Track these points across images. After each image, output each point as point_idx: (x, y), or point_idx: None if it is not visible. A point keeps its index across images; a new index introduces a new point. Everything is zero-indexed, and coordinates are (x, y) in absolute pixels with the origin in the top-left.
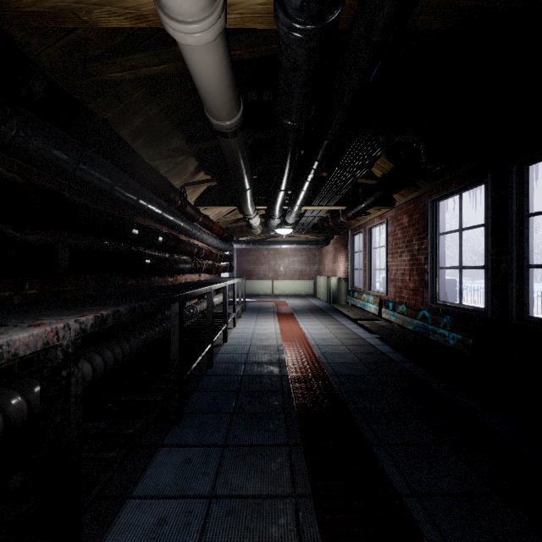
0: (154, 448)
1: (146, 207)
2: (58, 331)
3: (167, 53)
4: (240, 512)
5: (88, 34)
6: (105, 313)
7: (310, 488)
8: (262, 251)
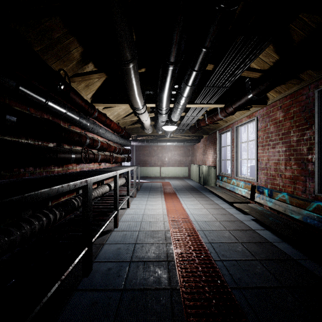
0: None
1: None
2: None
3: None
4: None
5: None
6: None
7: None
8: (153, 147)
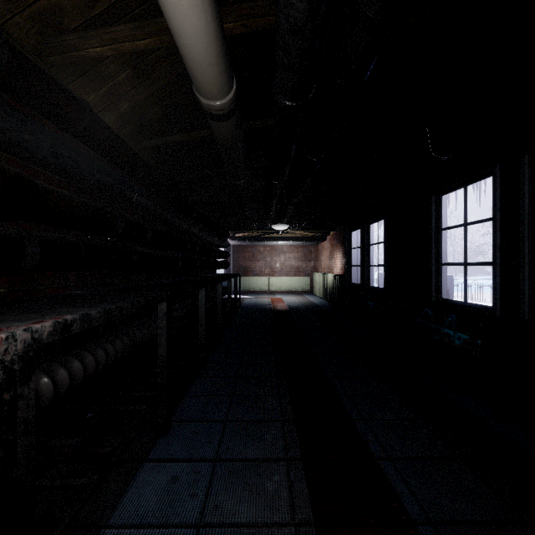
0: (138, 463)
1: (133, 200)
2: None
3: (151, 25)
4: None
5: (62, 1)
6: (69, 318)
7: (311, 514)
8: (258, 247)
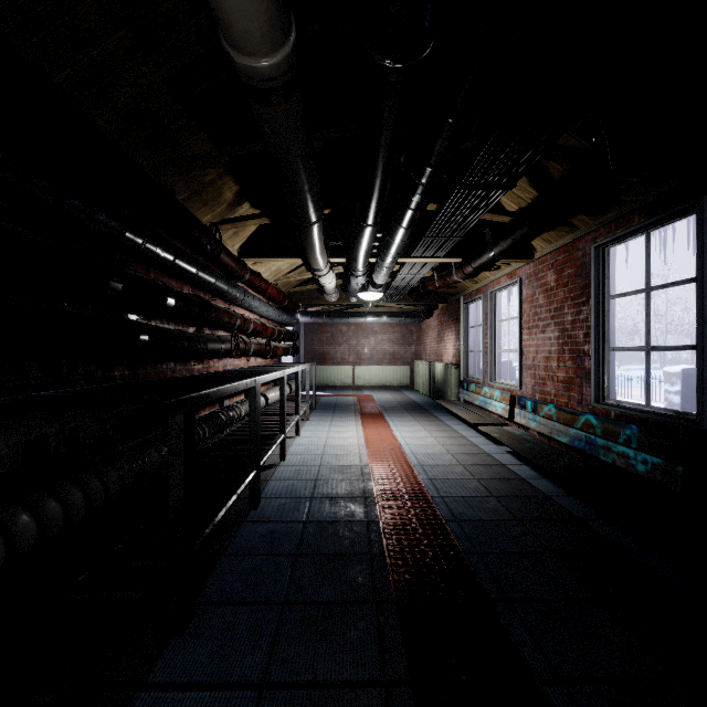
0: (127, 693)
1: (141, 247)
2: None
3: None
4: None
5: None
6: None
7: None
8: (340, 326)
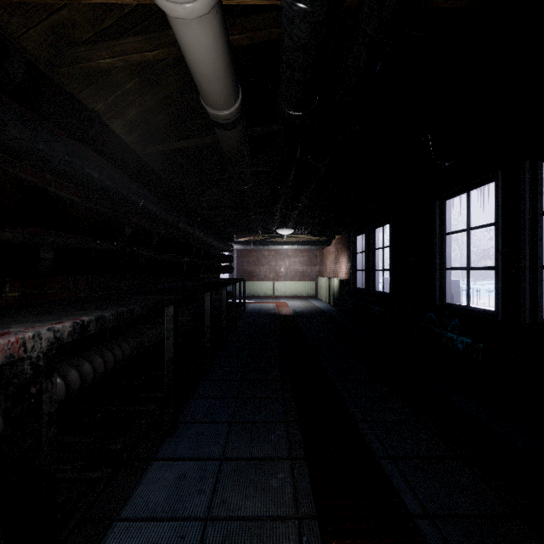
0: (146, 462)
1: (140, 205)
2: (25, 342)
3: (160, 38)
4: (238, 537)
5: (74, 15)
6: (86, 319)
7: (314, 508)
8: (263, 251)
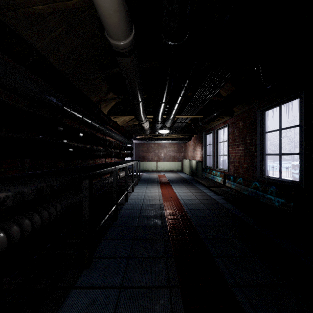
0: (68, 290)
1: (69, 112)
2: None
3: None
4: None
5: None
6: (2, 196)
7: None
8: (151, 144)
